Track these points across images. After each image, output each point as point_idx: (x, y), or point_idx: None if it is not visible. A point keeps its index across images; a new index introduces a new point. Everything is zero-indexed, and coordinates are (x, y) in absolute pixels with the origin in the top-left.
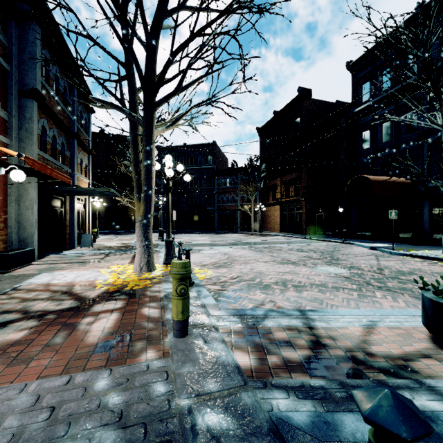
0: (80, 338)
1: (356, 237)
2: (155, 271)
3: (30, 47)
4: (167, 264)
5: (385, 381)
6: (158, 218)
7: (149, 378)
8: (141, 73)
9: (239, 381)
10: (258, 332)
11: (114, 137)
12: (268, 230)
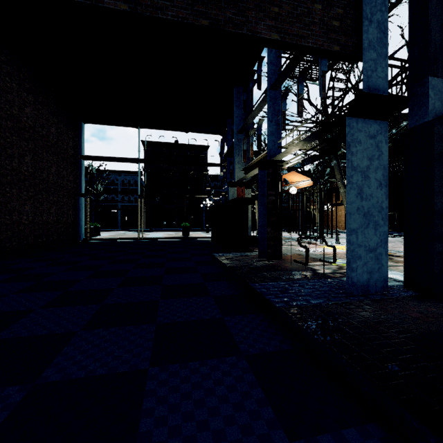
0: None
1: None
2: None
3: (249, 103)
4: None
5: None
6: None
7: None
8: None
9: None
10: None
11: (186, 146)
12: (329, 228)
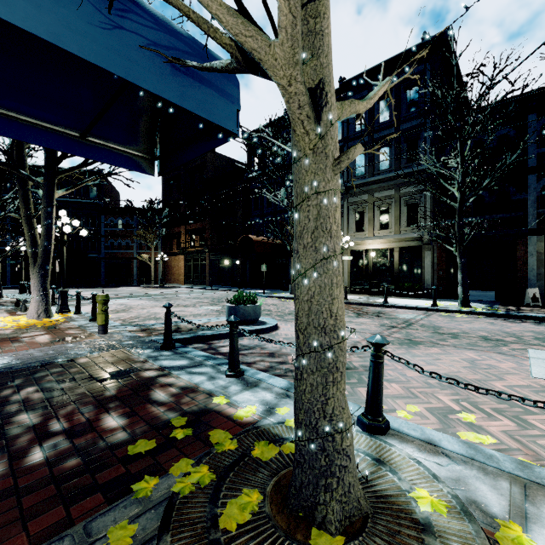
0: (34, 342)
1: (249, 286)
2: (54, 317)
3: None
4: (62, 312)
5: (197, 331)
6: (2, 267)
7: (95, 342)
8: (48, 151)
9: (139, 337)
10: (149, 329)
11: None
12: (171, 283)
